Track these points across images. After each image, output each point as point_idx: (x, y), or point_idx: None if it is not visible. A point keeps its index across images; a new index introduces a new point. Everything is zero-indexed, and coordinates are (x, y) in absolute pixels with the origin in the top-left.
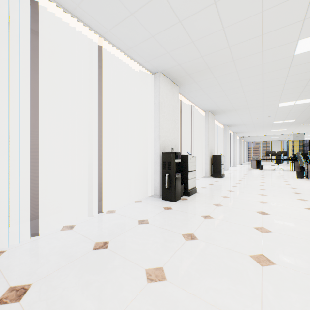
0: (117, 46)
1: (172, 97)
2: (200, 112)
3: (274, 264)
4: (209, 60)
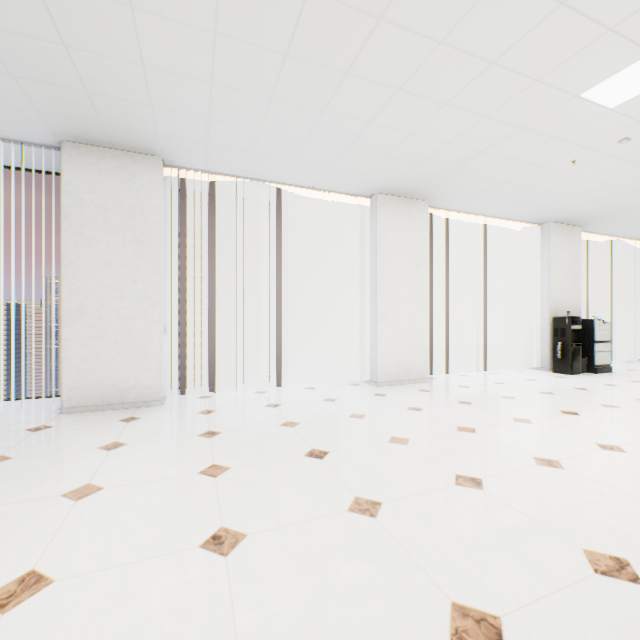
0: (499, 217)
1: (568, 245)
2: (639, 243)
3: None
4: (623, 205)
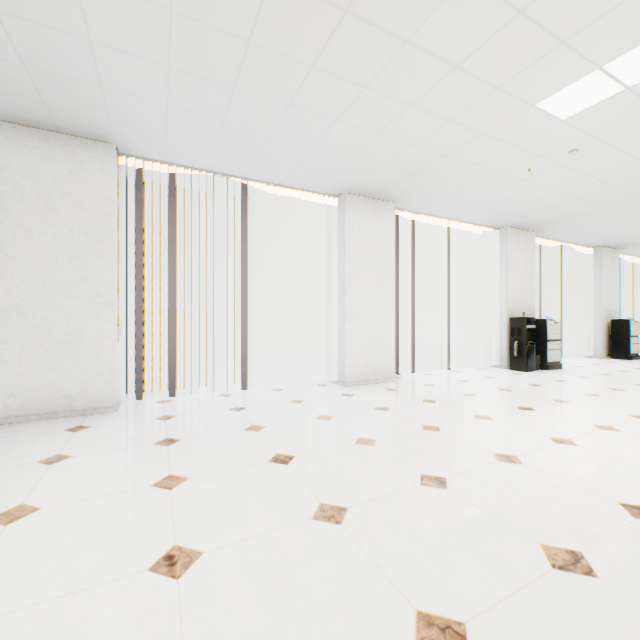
0: (461, 221)
1: (524, 249)
2: (585, 249)
3: (600, 396)
4: (572, 212)
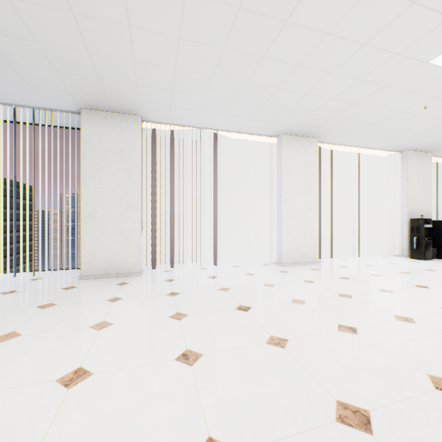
0: (369, 148)
1: (422, 167)
2: None
3: None
4: None
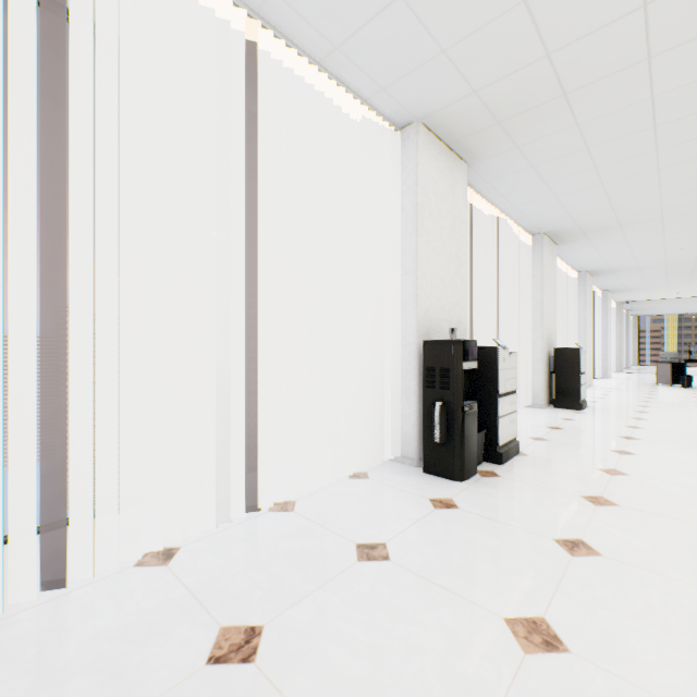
0: (299, 46)
1: (449, 192)
2: (520, 238)
3: None
4: (570, 65)
